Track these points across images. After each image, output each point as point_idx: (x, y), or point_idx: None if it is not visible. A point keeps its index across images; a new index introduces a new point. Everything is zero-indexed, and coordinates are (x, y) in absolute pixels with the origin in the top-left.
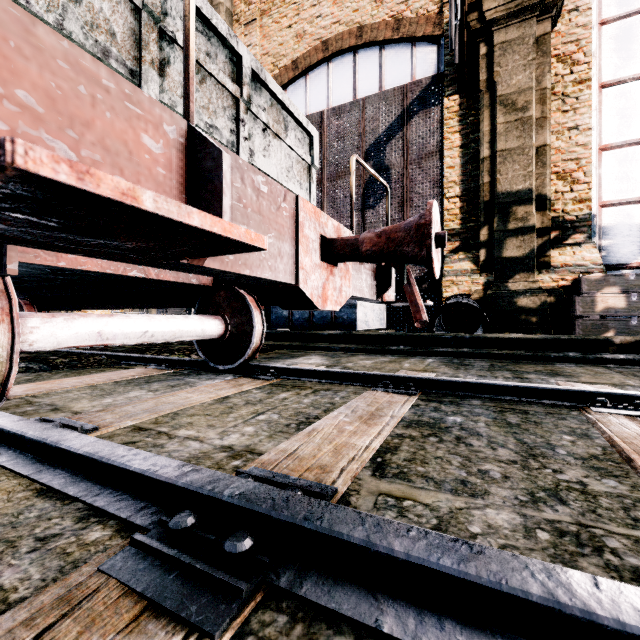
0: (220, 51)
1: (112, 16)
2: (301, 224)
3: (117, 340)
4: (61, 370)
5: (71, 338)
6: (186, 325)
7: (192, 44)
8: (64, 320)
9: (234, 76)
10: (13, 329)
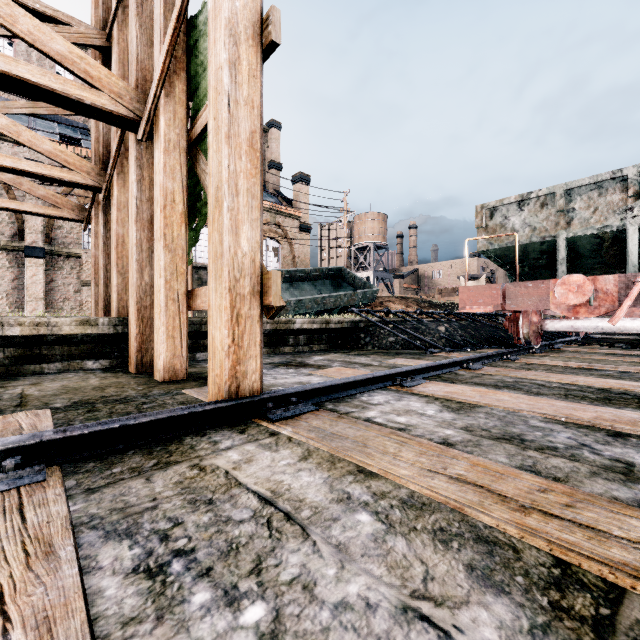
0: (610, 185)
1: (546, 224)
2: (552, 289)
3: (582, 330)
4: (632, 349)
5: (560, 328)
6: (629, 324)
7: (516, 257)
8: (558, 321)
9: (625, 187)
10: (528, 323)
